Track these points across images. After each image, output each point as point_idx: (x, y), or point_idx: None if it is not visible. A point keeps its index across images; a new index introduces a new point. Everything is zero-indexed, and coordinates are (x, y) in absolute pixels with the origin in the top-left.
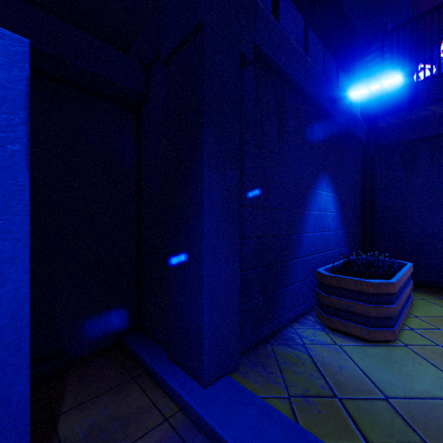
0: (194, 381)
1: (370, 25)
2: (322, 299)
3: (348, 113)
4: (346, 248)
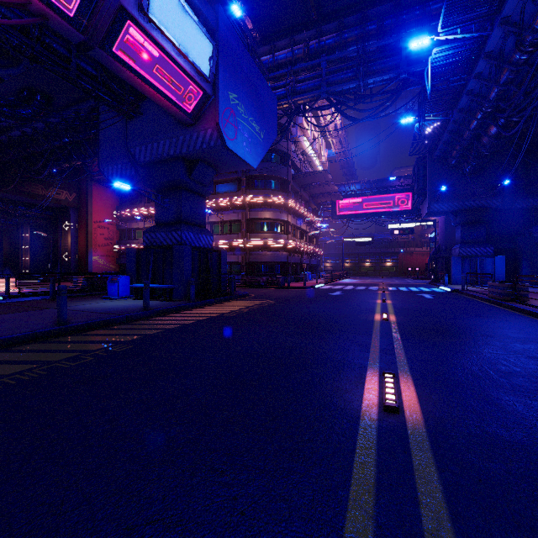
0: None
1: None
2: None
3: None
4: None
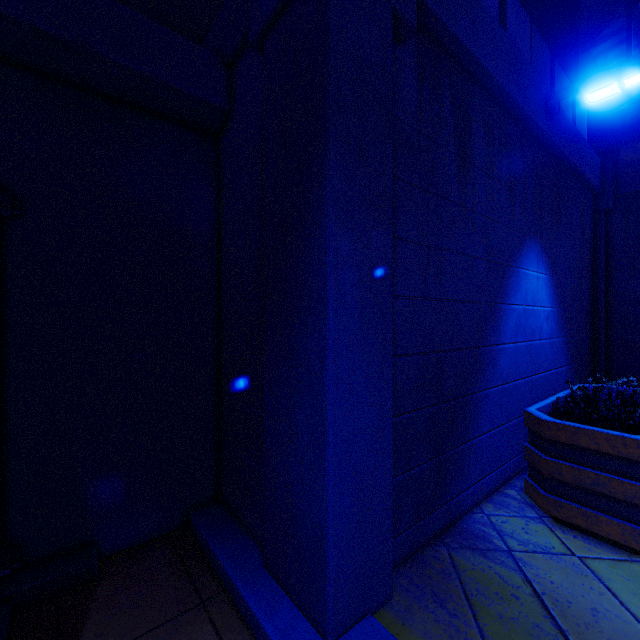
0: (309, 624)
1: None
2: (540, 464)
3: (572, 136)
4: (567, 368)
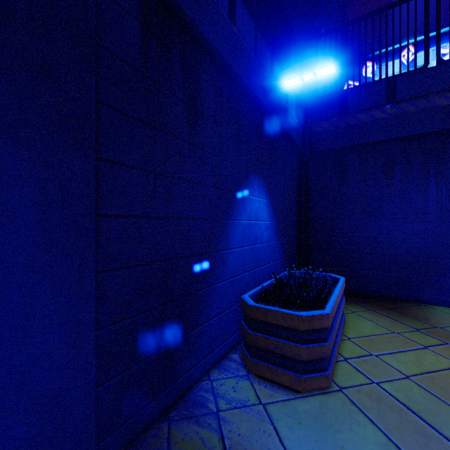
0: None
1: (306, 26)
2: (247, 337)
3: (283, 109)
4: (281, 260)
